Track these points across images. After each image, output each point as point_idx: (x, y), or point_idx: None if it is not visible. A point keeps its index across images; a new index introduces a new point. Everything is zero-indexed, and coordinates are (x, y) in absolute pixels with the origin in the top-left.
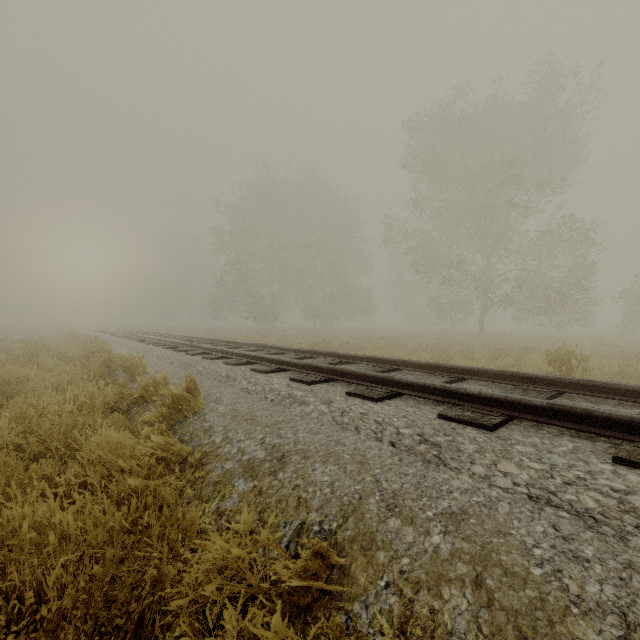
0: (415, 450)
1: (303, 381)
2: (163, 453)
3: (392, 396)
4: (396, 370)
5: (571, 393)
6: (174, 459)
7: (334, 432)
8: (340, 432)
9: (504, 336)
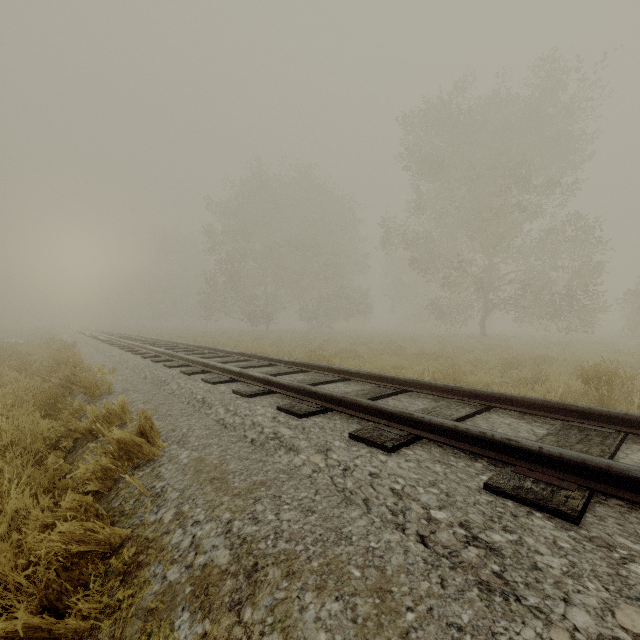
0: (462, 558)
1: (293, 412)
2: (80, 546)
3: (410, 441)
4: (405, 391)
5: None
6: (101, 550)
7: (334, 508)
8: (342, 508)
9: (507, 340)
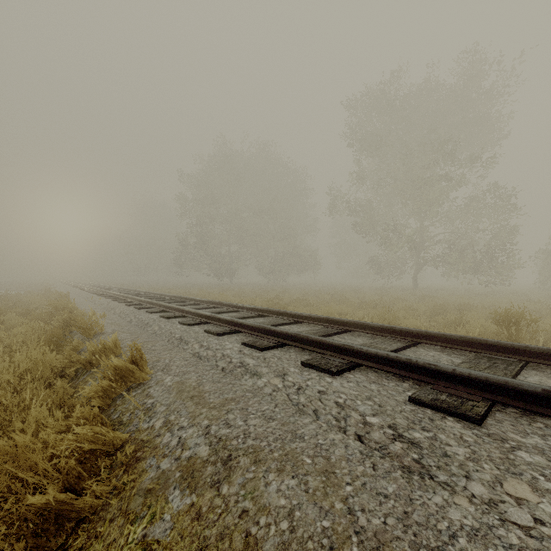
0: (389, 450)
1: (256, 347)
2: (91, 445)
3: (351, 368)
4: (348, 331)
5: (540, 363)
6: (106, 449)
7: (290, 417)
8: (297, 417)
9: (436, 291)
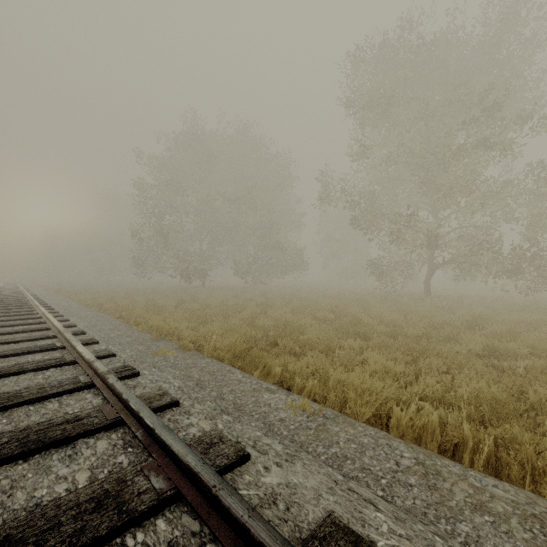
0: None
1: None
2: None
3: None
4: None
5: None
6: None
7: None
8: None
9: (461, 301)
